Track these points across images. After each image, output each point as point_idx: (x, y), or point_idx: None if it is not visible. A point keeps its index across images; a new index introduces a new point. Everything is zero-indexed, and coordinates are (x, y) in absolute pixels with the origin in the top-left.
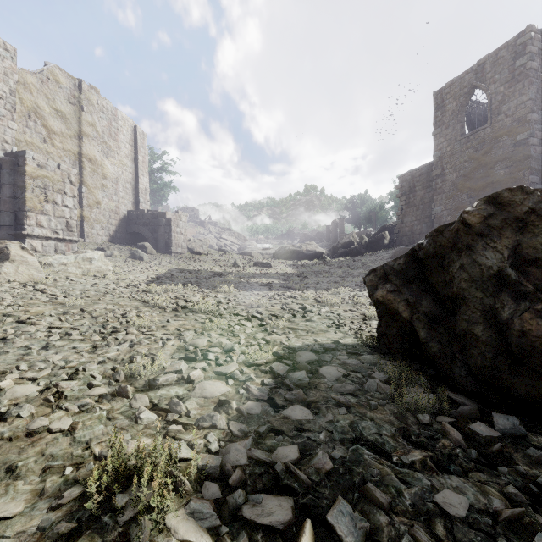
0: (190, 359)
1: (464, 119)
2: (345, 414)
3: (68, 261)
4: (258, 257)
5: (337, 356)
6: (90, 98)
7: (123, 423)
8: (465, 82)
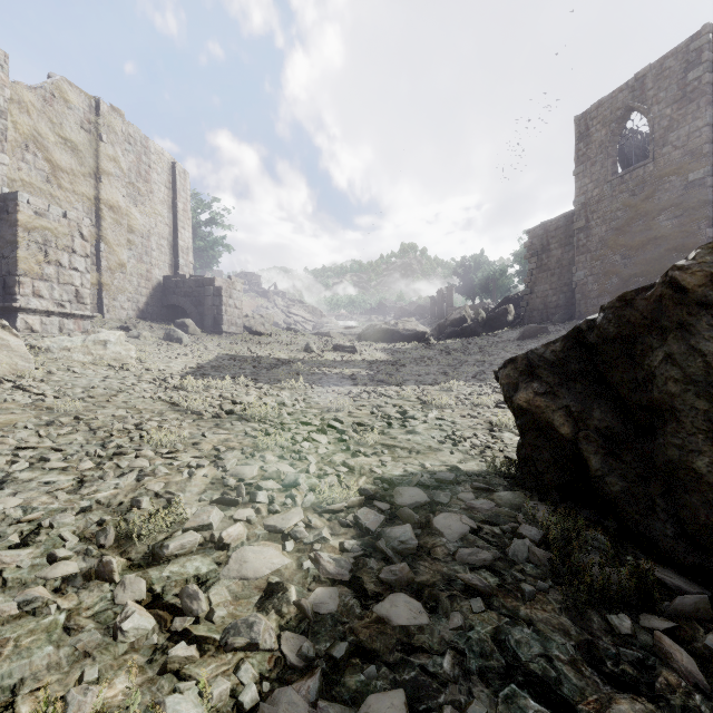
0: (229, 502)
1: (617, 153)
2: (483, 611)
3: (72, 344)
4: (339, 338)
5: (458, 495)
6: (111, 124)
7: (90, 642)
8: (618, 103)
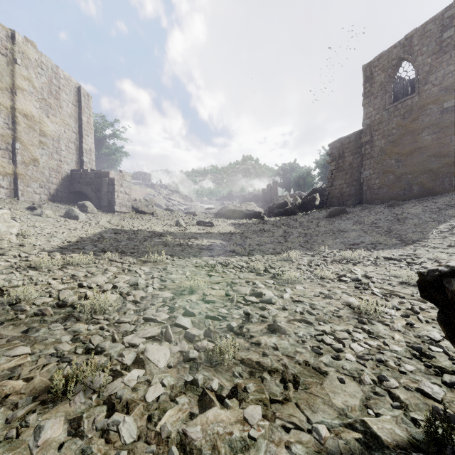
0: None
1: (392, 90)
2: None
3: None
4: (202, 216)
5: None
6: (25, 51)
7: None
8: (393, 55)
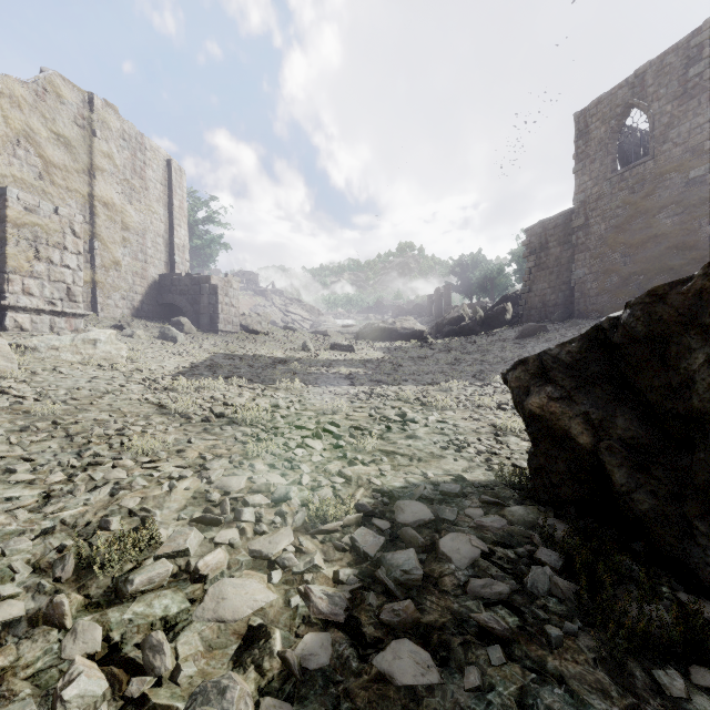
0: (210, 521)
1: (616, 150)
2: (503, 664)
3: (61, 343)
4: (337, 336)
5: (465, 510)
6: (105, 119)
7: None
8: (617, 100)
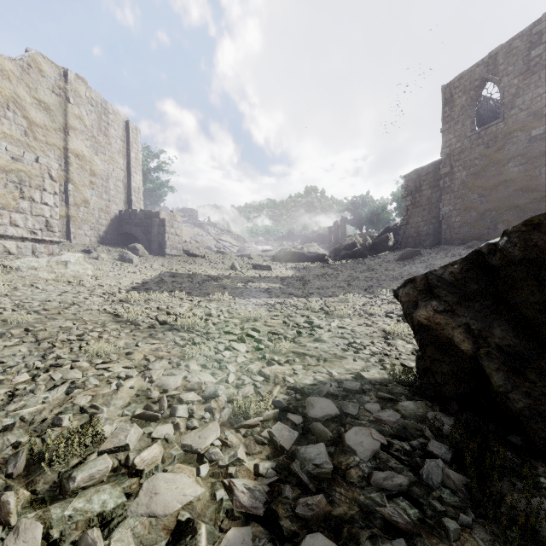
0: (149, 418)
1: (474, 114)
2: None
3: (39, 264)
4: (258, 259)
5: (365, 406)
6: (77, 89)
7: None
8: (475, 75)
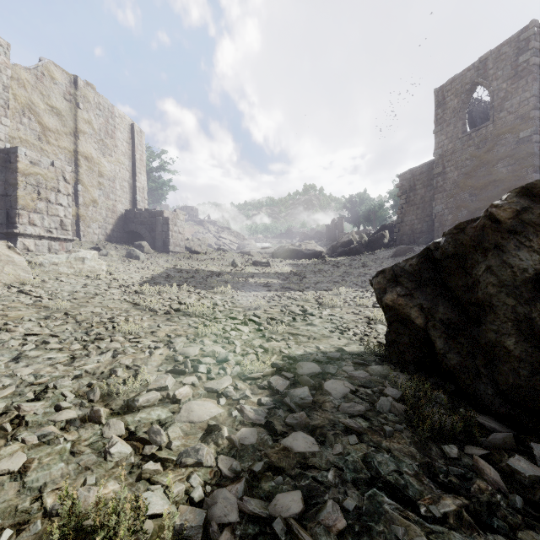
0: (179, 372)
1: (466, 117)
2: (357, 444)
3: (59, 260)
4: (257, 256)
5: (342, 368)
6: (86, 95)
7: (88, 460)
8: (466, 79)
